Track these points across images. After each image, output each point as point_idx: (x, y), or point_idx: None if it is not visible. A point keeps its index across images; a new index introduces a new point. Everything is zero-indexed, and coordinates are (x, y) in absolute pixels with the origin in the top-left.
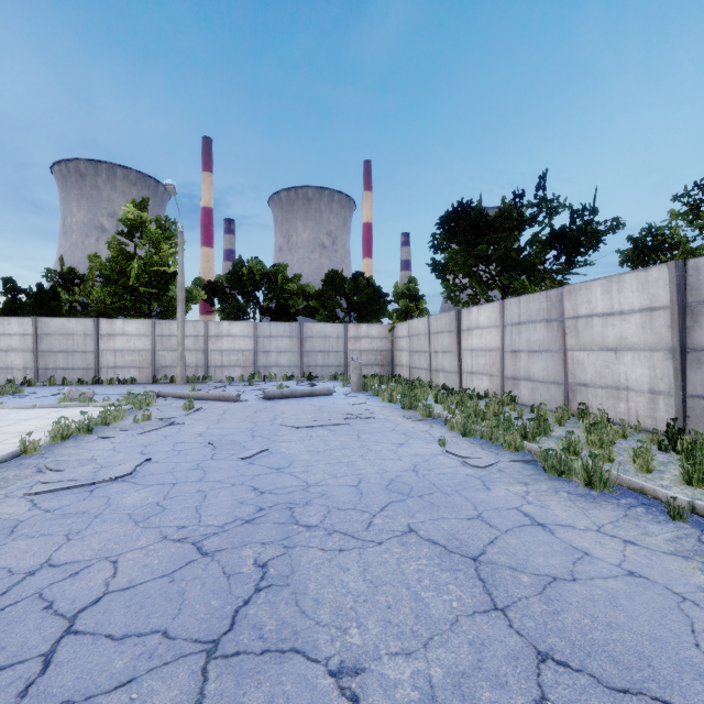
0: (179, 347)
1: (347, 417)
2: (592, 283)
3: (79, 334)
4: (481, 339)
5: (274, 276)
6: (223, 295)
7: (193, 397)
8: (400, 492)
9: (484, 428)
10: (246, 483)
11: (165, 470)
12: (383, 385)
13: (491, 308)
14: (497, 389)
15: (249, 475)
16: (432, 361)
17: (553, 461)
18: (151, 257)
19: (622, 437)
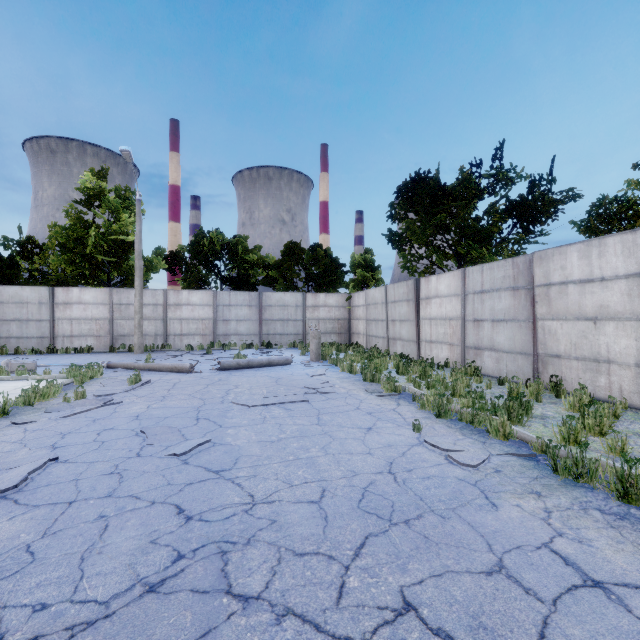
0: (137, 315)
1: (305, 392)
2: (567, 248)
3: (34, 303)
4: (440, 308)
5: (234, 247)
6: (185, 265)
7: (144, 368)
8: (379, 514)
9: (459, 407)
10: (171, 500)
11: (69, 476)
12: (341, 353)
13: (451, 276)
14: (458, 359)
15: (177, 485)
16: (390, 329)
17: (566, 460)
18: (109, 226)
19: (612, 416)
